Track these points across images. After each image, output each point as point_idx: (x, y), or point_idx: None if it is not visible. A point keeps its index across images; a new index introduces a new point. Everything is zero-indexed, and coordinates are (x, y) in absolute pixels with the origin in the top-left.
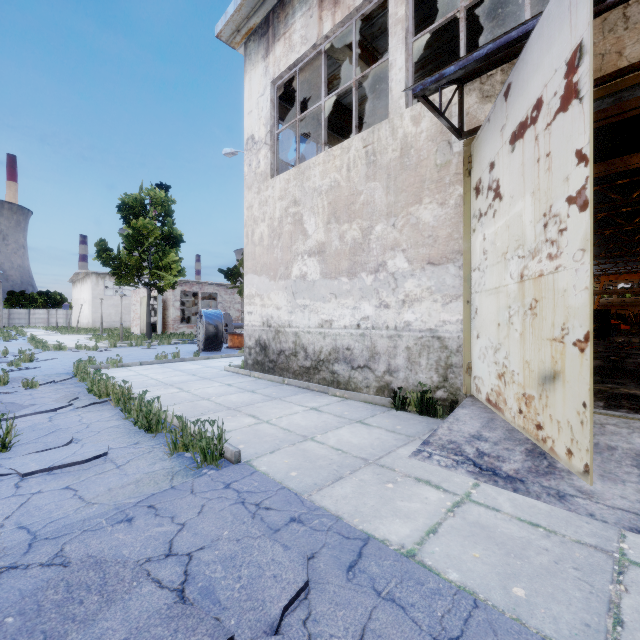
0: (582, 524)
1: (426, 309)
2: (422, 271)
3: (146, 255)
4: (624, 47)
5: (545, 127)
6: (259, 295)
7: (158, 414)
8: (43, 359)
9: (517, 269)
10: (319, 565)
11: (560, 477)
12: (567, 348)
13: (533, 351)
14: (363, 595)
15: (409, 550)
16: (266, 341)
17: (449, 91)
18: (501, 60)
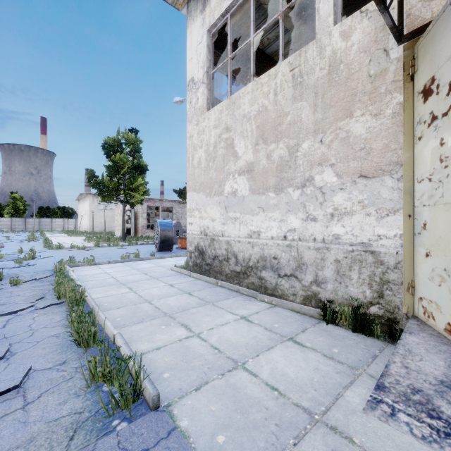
0: None
1: (357, 223)
2: (353, 184)
3: (122, 180)
4: None
5: None
6: (198, 209)
7: (89, 329)
8: (43, 257)
9: None
10: None
11: None
12: None
13: None
14: None
15: None
16: (203, 247)
17: None
18: None
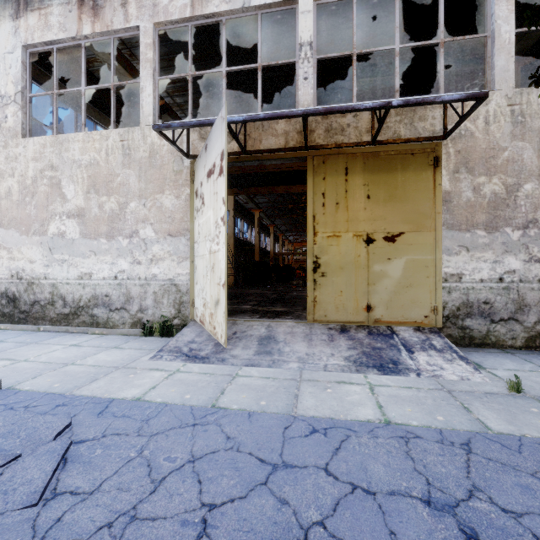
0: (227, 368)
1: (167, 266)
2: (165, 240)
3: None
4: (262, 139)
5: (216, 179)
6: (6, 248)
7: None
8: None
9: (209, 247)
10: (79, 417)
11: (226, 352)
12: (221, 288)
13: (213, 290)
14: (107, 419)
15: (137, 398)
16: (16, 293)
17: None
18: None
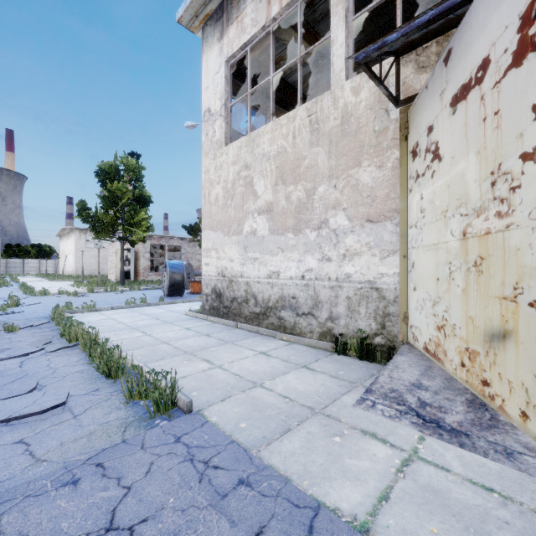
0: None
1: (365, 262)
2: (361, 228)
3: (120, 213)
4: None
5: (493, 85)
6: (215, 249)
7: (118, 361)
8: (28, 304)
9: (459, 227)
10: None
11: (504, 431)
12: (521, 308)
13: (478, 307)
14: None
15: (362, 523)
16: (221, 289)
17: (387, 63)
18: (436, 32)
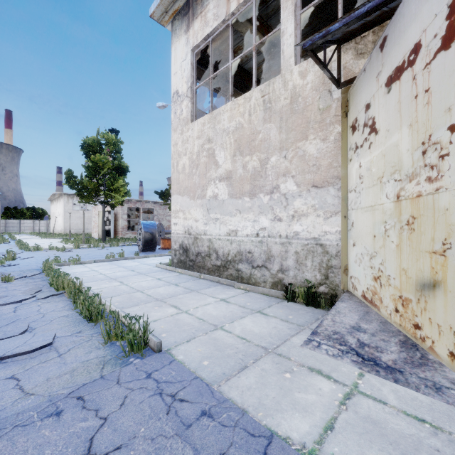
0: None
1: (311, 222)
2: (308, 192)
3: (102, 181)
4: None
5: (424, 67)
6: (182, 210)
7: (98, 307)
8: (23, 258)
9: (393, 190)
10: None
11: (433, 369)
12: (449, 261)
13: (410, 261)
14: None
15: (310, 451)
16: (187, 245)
17: (329, 50)
18: (373, 24)
